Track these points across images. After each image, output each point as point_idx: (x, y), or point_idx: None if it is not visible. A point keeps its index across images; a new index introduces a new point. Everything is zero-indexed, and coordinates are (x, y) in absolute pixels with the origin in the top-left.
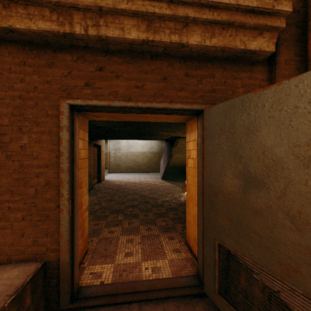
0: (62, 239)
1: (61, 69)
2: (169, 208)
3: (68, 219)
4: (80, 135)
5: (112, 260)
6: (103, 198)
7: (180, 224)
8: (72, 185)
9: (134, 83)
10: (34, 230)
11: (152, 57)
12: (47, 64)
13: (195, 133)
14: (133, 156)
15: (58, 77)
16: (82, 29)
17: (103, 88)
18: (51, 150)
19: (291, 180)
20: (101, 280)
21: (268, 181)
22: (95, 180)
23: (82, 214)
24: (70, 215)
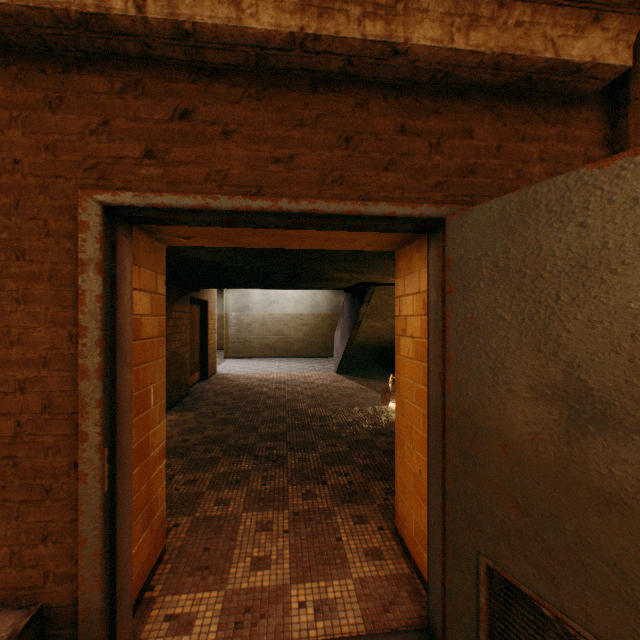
0: (85, 551)
1: (82, 114)
2: (355, 441)
3: (99, 499)
4: (142, 281)
5: (222, 579)
6: (210, 415)
7: (379, 483)
8: (112, 411)
9: (270, 150)
10: (13, 526)
11: (316, 85)
12: (47, 102)
13: (418, 277)
14: (278, 322)
15: (74, 135)
16: (131, 3)
17: (190, 164)
18: (57, 321)
19: None
20: (190, 639)
21: None
22: (194, 374)
23: (150, 469)
24: (106, 486)
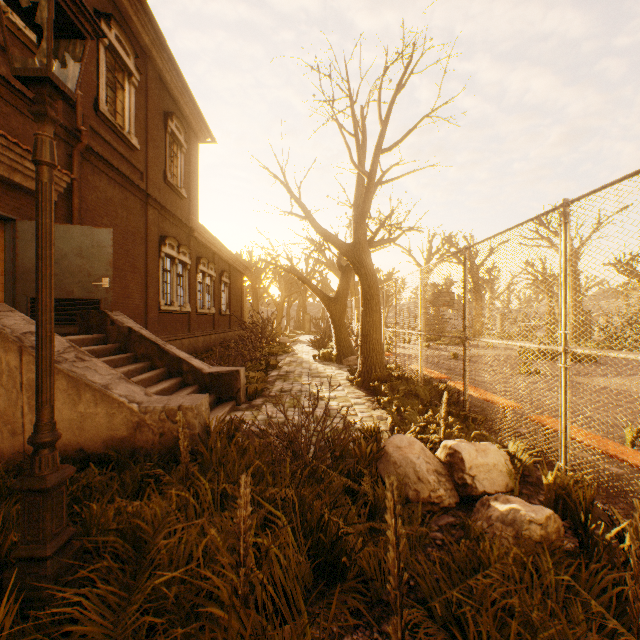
0: None
1: None
2: None
3: None
4: None
5: None
6: None
7: None
8: None
9: None
10: None
11: None
12: None
13: None
14: None
15: None
16: None
17: None
18: None
19: (72, 261)
20: None
21: (63, 262)
22: None
23: None
24: None
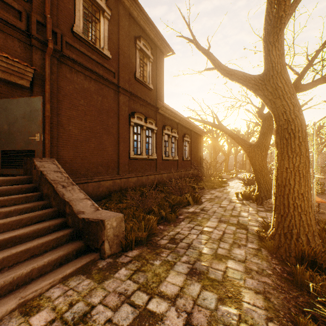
0: None
1: None
2: None
3: None
4: None
5: None
6: None
7: None
8: None
9: None
10: None
11: None
12: None
13: None
14: None
15: None
16: None
17: None
18: None
19: (20, 123)
20: None
21: (16, 124)
22: None
23: None
24: None
